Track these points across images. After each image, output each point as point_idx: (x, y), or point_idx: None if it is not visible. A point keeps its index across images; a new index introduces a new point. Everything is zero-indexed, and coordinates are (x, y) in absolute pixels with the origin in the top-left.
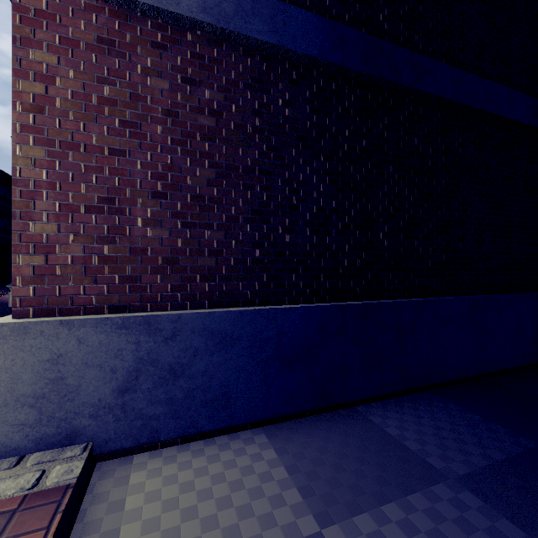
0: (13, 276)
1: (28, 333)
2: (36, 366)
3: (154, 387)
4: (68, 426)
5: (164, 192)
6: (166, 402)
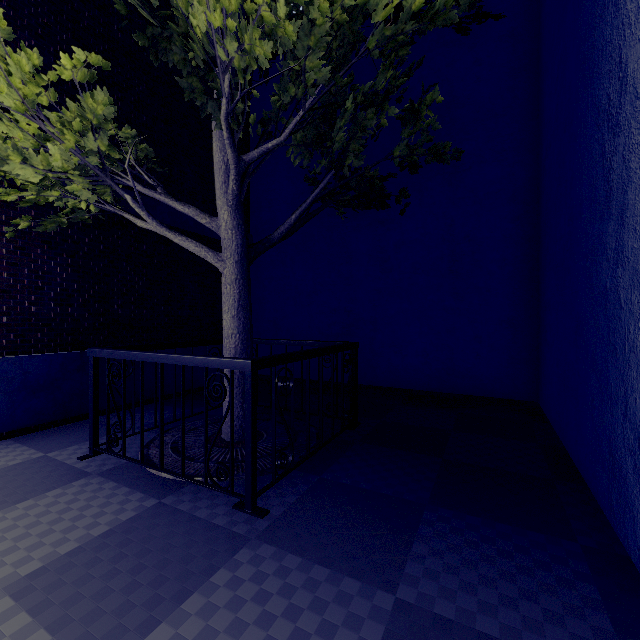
0: None
1: None
2: None
3: None
4: None
5: None
6: None
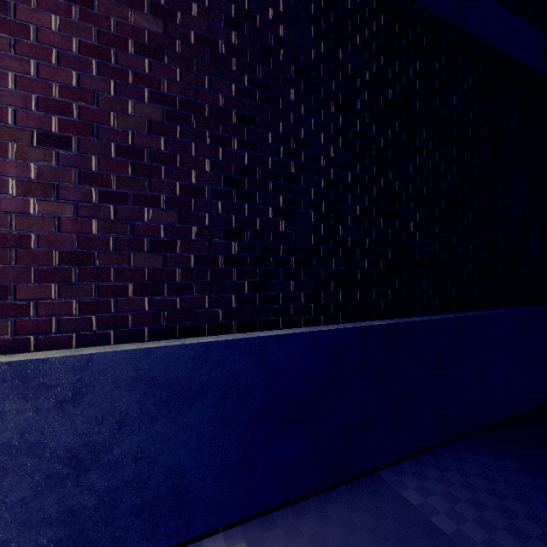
0: None
1: None
2: None
3: (35, 496)
4: None
5: (64, 135)
6: (62, 518)
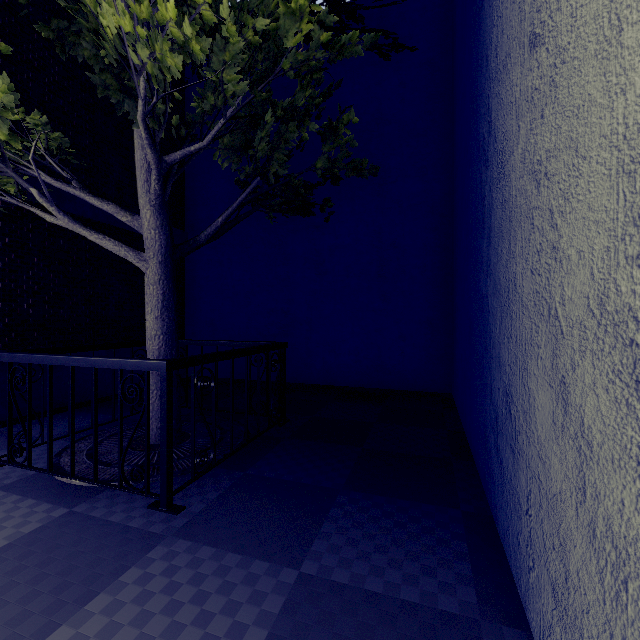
0: None
1: None
2: None
3: None
4: None
5: None
6: None
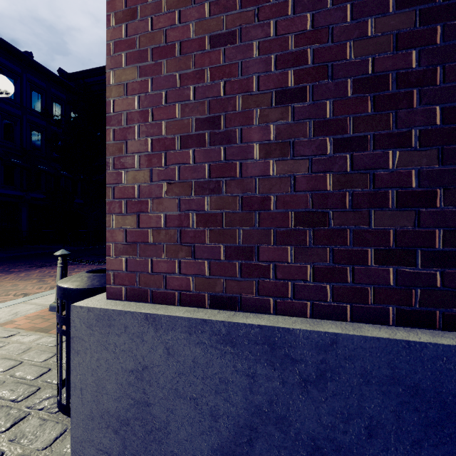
0: (107, 243)
1: (112, 325)
2: (120, 376)
3: None
4: None
5: (298, 87)
6: None
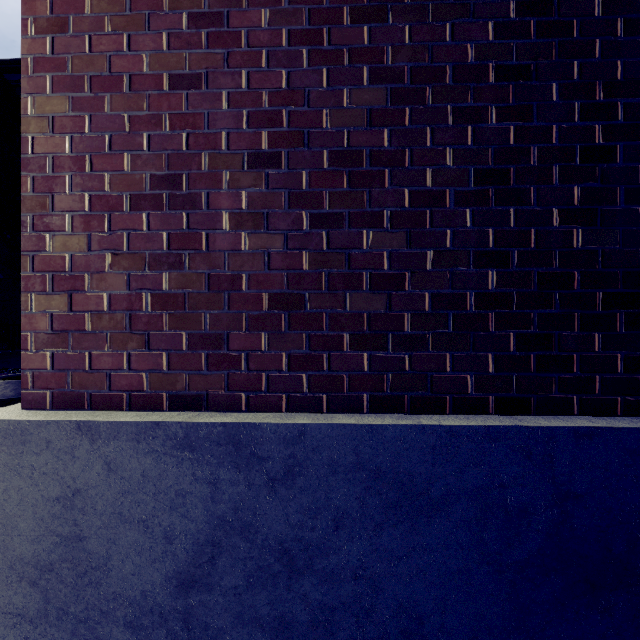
0: (23, 332)
1: (27, 442)
2: (40, 508)
3: (247, 587)
4: (90, 635)
5: (273, 151)
6: (273, 625)
